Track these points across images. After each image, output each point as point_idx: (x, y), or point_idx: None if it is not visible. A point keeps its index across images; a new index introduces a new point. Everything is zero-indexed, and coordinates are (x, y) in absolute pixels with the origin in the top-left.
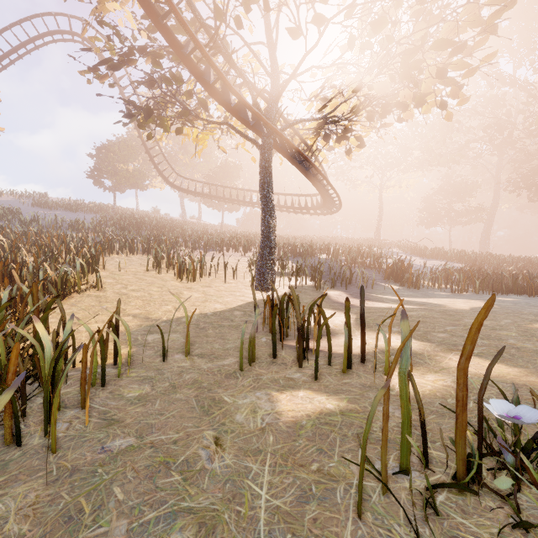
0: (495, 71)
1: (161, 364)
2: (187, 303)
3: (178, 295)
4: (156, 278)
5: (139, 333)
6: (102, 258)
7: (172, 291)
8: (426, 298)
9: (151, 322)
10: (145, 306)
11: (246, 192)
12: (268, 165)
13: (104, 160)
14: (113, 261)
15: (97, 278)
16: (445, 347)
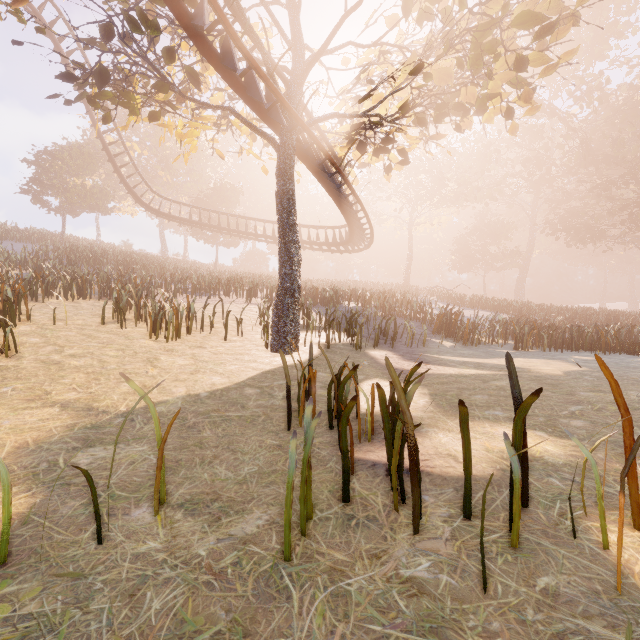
0: (535, 98)
1: (93, 549)
2: (166, 375)
3: (151, 362)
4: (117, 335)
5: (65, 446)
6: (30, 304)
7: (141, 355)
8: (494, 357)
9: (95, 417)
10: (88, 384)
11: (248, 223)
12: (289, 171)
13: (48, 169)
14: (47, 309)
15: (5, 336)
16: (610, 450)
